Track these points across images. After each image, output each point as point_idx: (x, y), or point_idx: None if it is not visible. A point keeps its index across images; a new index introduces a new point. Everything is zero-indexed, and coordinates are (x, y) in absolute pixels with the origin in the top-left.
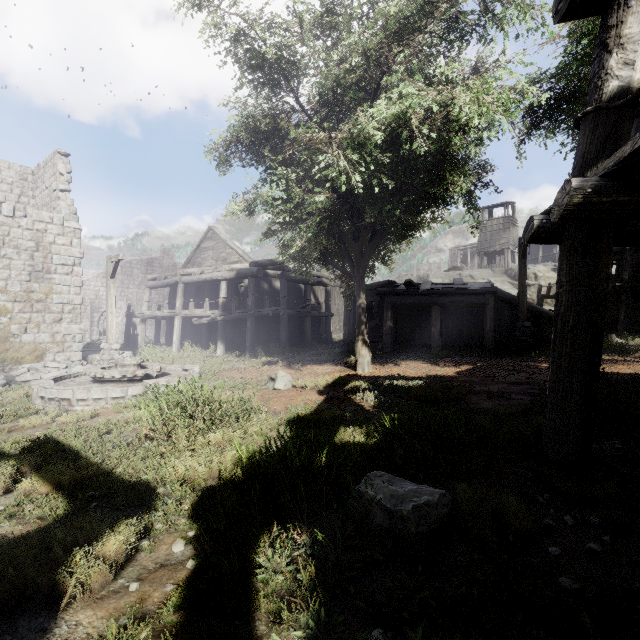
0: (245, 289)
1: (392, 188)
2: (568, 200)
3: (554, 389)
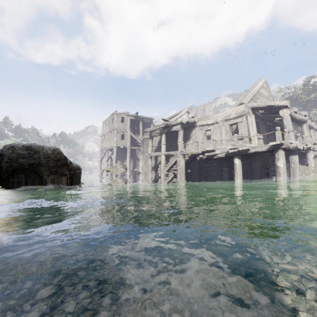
0: None
1: None
2: None
3: None
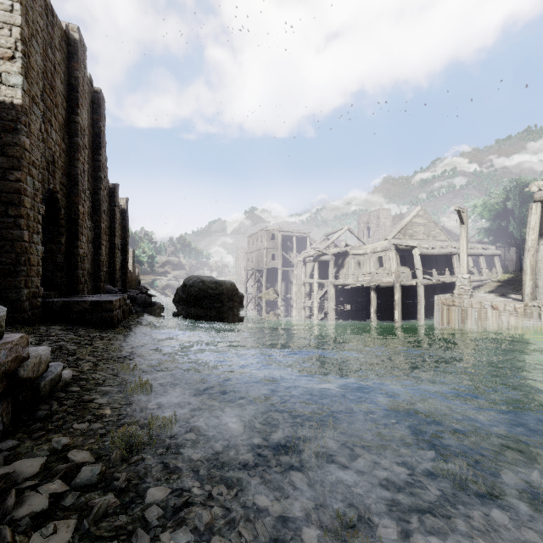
0: None
1: None
2: None
3: None
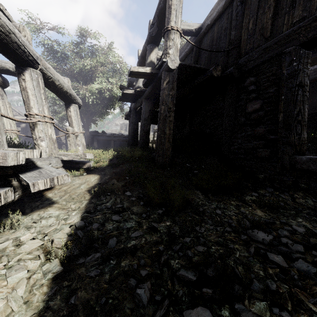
0: (21, 129)
1: (99, 101)
2: (125, 114)
3: (128, 143)
